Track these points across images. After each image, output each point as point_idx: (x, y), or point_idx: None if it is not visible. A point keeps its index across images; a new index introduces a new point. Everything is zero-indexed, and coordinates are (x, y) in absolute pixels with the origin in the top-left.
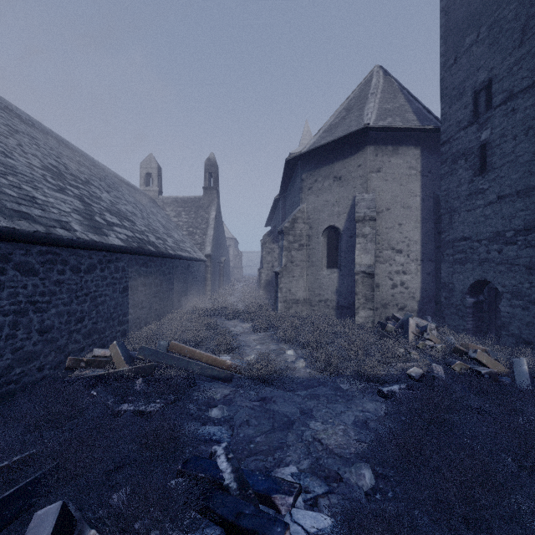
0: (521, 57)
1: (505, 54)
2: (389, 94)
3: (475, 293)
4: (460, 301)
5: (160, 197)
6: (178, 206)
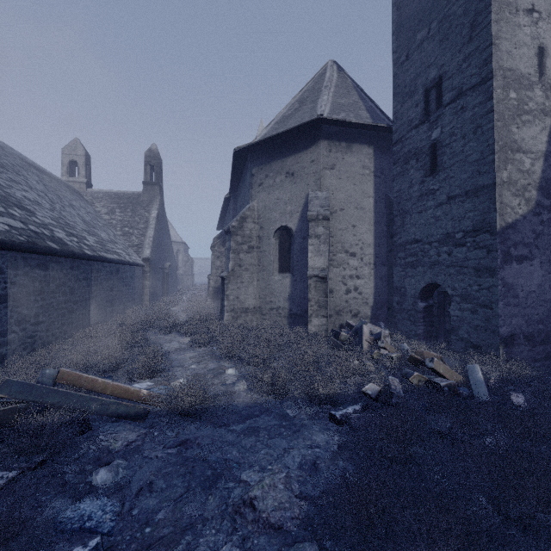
0: (470, 53)
1: (455, 51)
2: (343, 89)
3: (425, 297)
4: (411, 306)
5: (89, 191)
6: (111, 202)
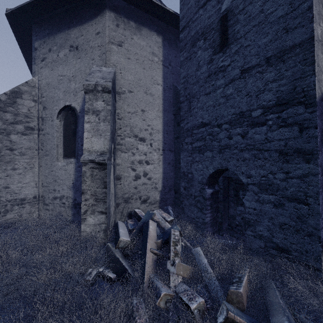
0: None
1: None
2: None
3: (212, 183)
4: (199, 192)
5: None
6: None
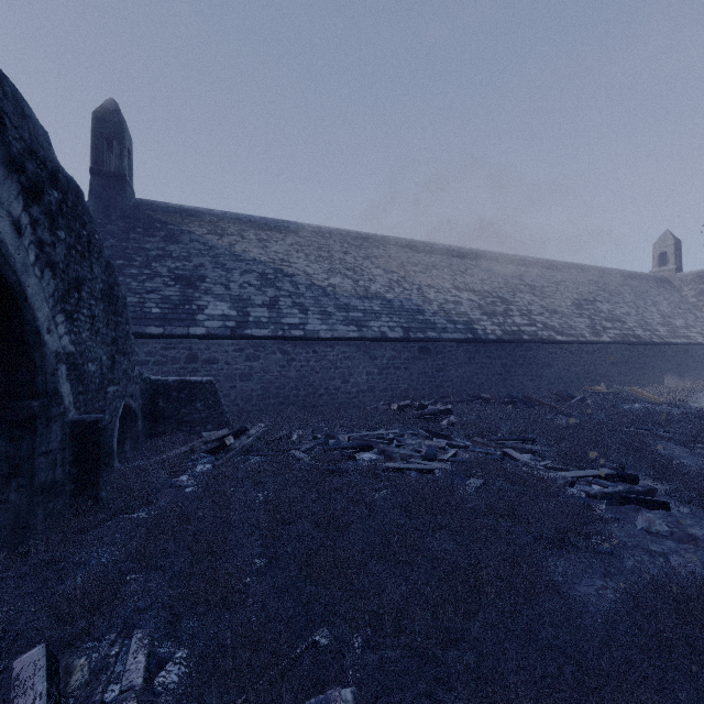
0: None
1: None
2: None
3: None
4: None
5: (678, 275)
6: (700, 283)
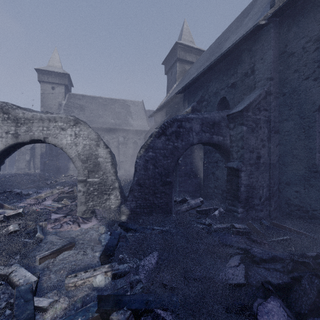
0: None
1: None
2: None
3: None
4: None
5: None
6: None
